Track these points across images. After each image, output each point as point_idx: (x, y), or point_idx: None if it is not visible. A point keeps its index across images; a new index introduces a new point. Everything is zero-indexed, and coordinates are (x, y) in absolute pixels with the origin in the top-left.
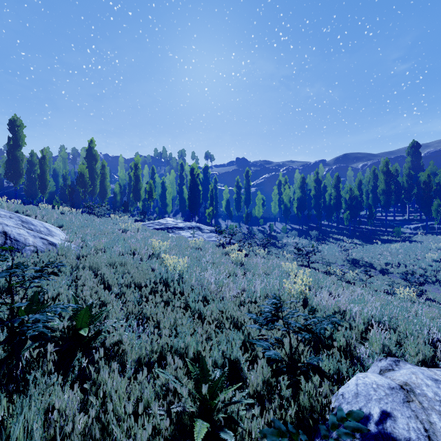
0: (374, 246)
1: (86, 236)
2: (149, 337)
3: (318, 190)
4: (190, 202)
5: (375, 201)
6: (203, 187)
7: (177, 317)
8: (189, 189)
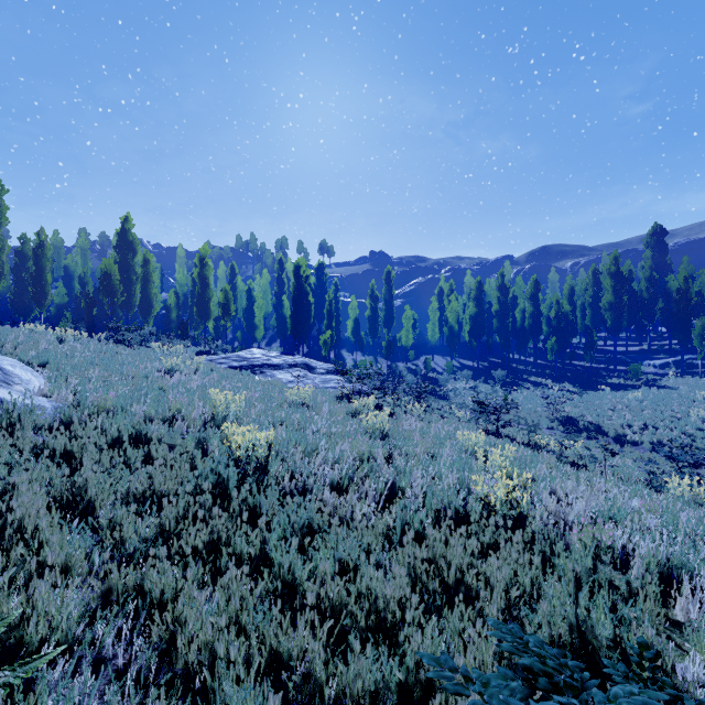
0: (600, 395)
1: (85, 384)
2: (131, 700)
3: (503, 303)
4: (294, 323)
5: (595, 321)
6: (316, 298)
7: (221, 623)
8: (293, 301)
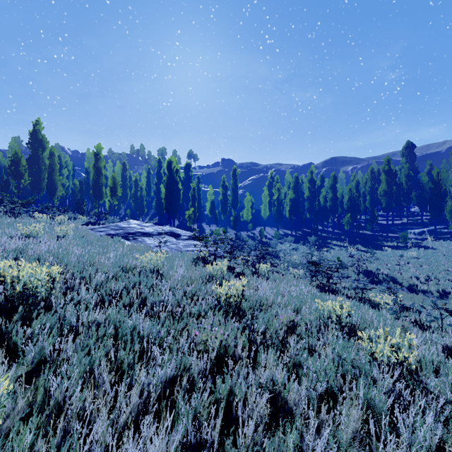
0: (385, 254)
1: None
2: None
3: (312, 191)
4: (167, 203)
5: (372, 204)
6: (185, 187)
7: None
8: (166, 187)
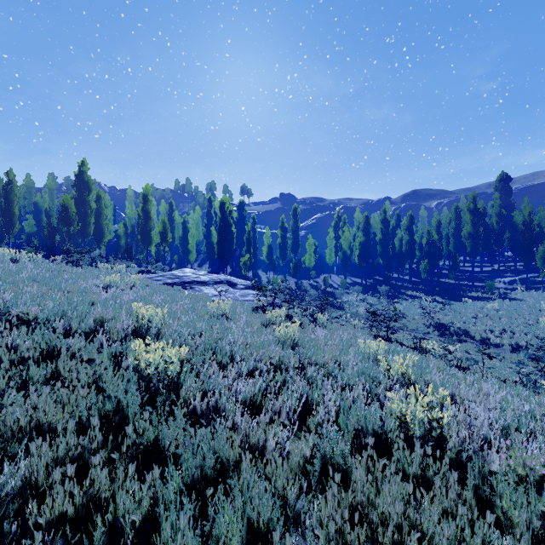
0: (464, 306)
1: (16, 299)
2: None
3: (385, 233)
4: (220, 248)
5: (457, 248)
6: (238, 229)
7: None
8: (219, 231)
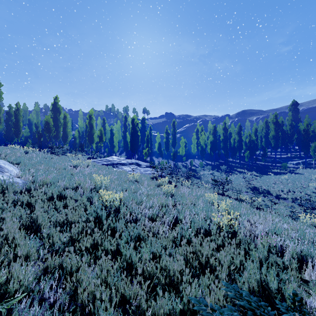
0: (268, 177)
1: (37, 172)
2: None
3: (225, 136)
4: (131, 144)
5: (266, 144)
6: (141, 133)
7: (98, 282)
8: (131, 135)
